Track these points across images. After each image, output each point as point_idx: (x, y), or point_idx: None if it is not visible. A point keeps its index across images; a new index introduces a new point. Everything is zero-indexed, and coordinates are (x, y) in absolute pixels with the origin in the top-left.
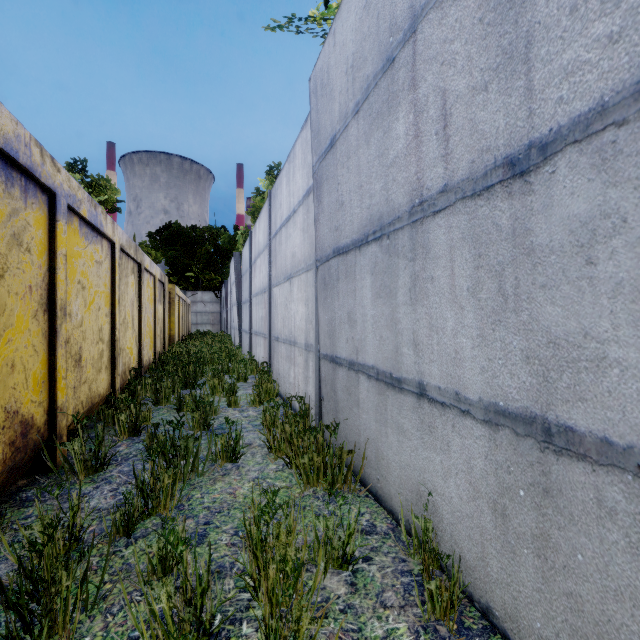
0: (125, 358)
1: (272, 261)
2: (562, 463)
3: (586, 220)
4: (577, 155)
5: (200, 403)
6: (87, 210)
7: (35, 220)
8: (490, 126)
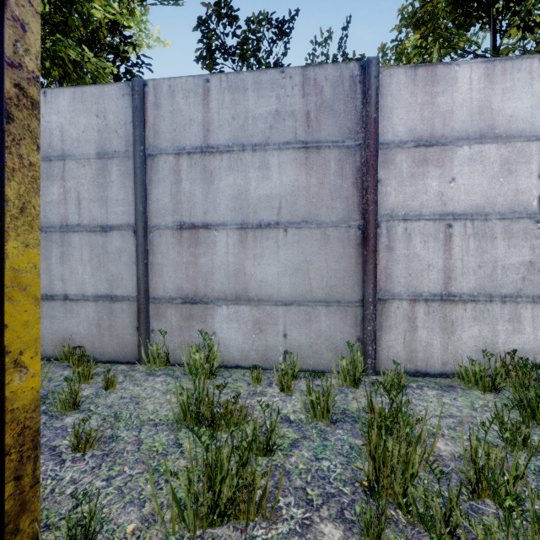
0: None
1: None
2: (115, 304)
3: (119, 248)
4: (118, 233)
5: None
6: None
7: None
8: (96, 214)
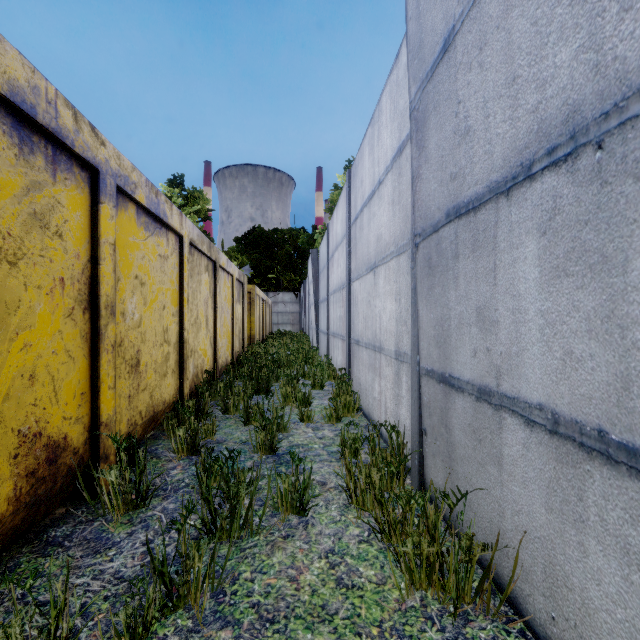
0: (197, 360)
1: (351, 251)
2: None
3: None
4: None
5: (265, 421)
6: (145, 196)
7: (70, 200)
8: None
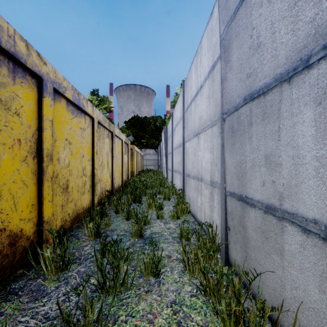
0: (102, 185)
1: (185, 126)
2: None
3: None
4: None
5: (137, 219)
6: (71, 95)
7: (24, 94)
8: None
